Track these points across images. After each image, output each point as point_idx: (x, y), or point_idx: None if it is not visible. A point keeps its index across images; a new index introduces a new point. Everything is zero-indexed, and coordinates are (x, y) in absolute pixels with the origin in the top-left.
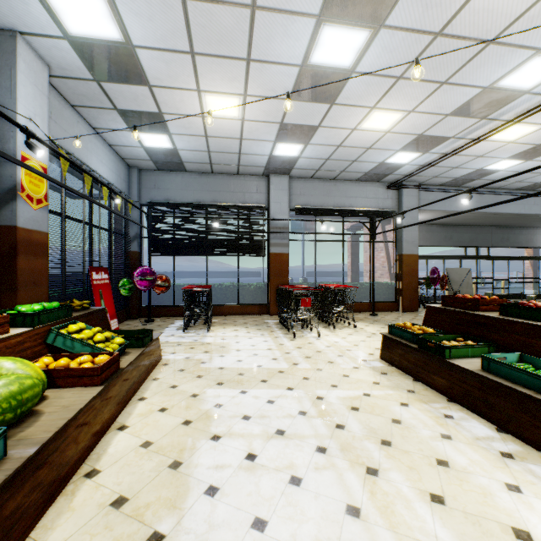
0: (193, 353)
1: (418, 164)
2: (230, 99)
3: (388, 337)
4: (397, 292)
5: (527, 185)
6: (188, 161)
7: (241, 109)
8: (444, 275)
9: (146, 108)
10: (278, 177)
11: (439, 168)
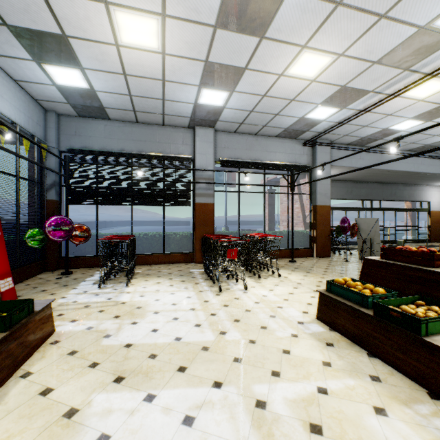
0: (100, 320)
1: (333, 121)
2: (146, 20)
3: (327, 296)
4: (312, 240)
5: (417, 147)
6: (110, 106)
7: (160, 37)
8: (354, 224)
9: (45, 26)
10: (203, 130)
11: (351, 126)
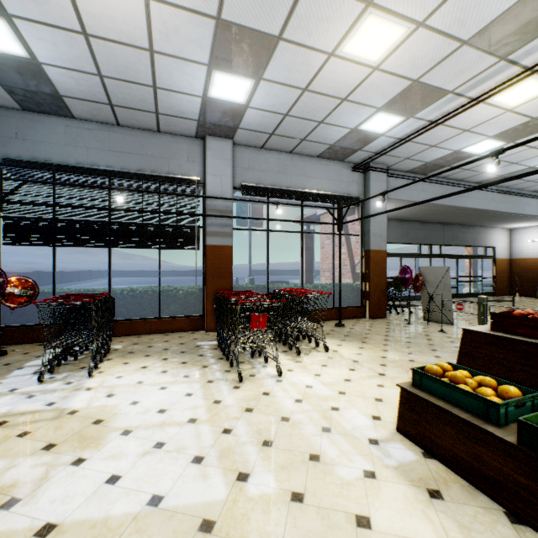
0: (11, 458)
1: (395, 136)
2: None
3: (416, 395)
4: (363, 296)
5: (489, 178)
6: (70, 94)
7: None
8: (419, 274)
9: None
10: (218, 141)
11: (416, 146)
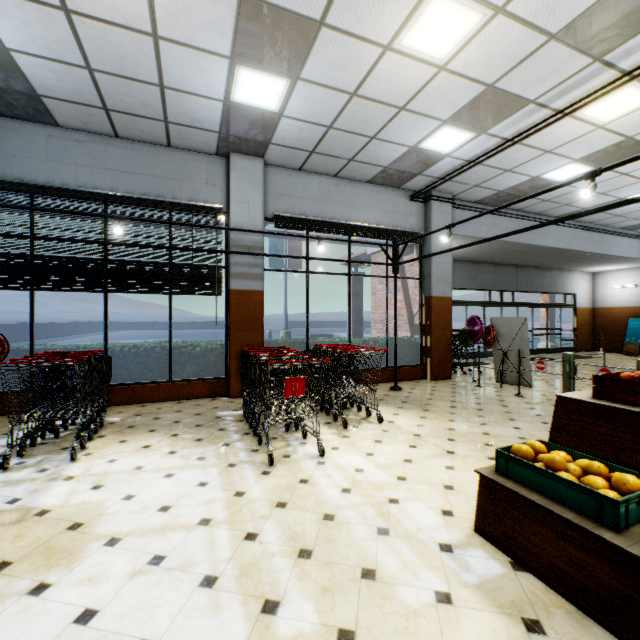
0: None
1: (462, 157)
2: None
3: (501, 485)
4: (424, 352)
5: (571, 211)
6: (51, 93)
7: None
8: (490, 326)
9: None
10: (245, 160)
11: (488, 170)
